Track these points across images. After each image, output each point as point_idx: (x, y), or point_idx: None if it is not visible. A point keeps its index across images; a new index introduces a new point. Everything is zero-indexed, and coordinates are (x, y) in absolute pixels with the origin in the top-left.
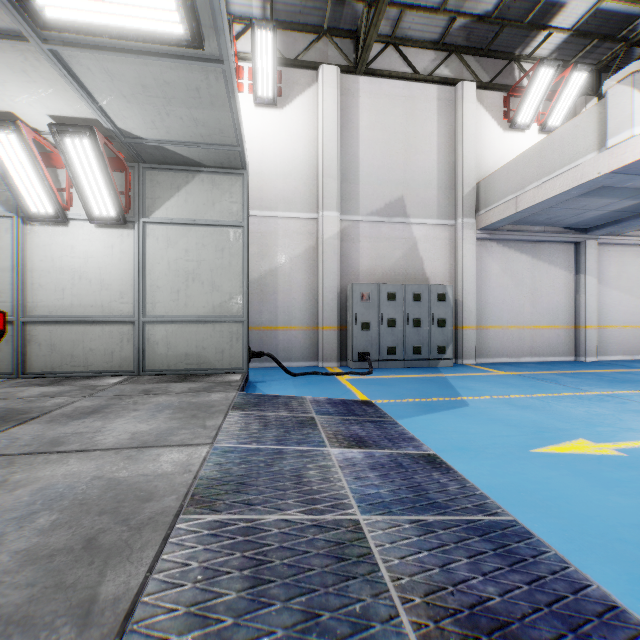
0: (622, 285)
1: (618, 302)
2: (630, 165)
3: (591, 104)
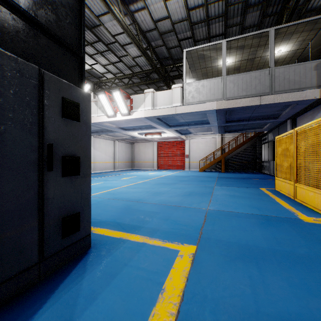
0: (100, 150)
1: (99, 155)
2: (95, 123)
3: (92, 94)
